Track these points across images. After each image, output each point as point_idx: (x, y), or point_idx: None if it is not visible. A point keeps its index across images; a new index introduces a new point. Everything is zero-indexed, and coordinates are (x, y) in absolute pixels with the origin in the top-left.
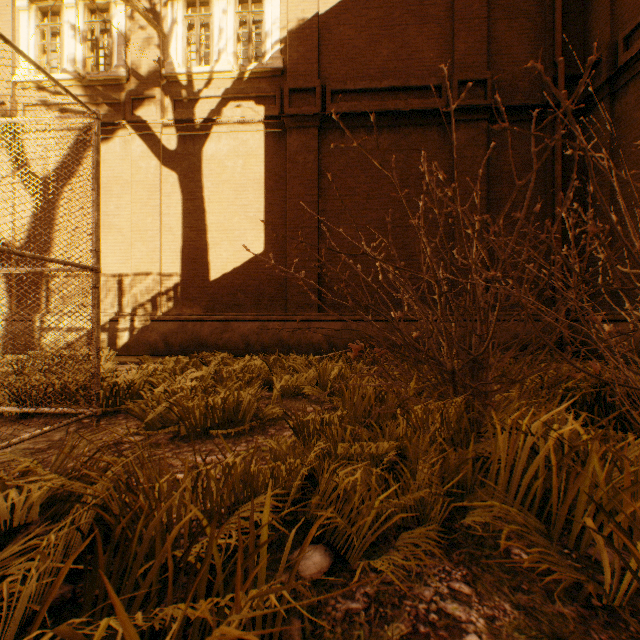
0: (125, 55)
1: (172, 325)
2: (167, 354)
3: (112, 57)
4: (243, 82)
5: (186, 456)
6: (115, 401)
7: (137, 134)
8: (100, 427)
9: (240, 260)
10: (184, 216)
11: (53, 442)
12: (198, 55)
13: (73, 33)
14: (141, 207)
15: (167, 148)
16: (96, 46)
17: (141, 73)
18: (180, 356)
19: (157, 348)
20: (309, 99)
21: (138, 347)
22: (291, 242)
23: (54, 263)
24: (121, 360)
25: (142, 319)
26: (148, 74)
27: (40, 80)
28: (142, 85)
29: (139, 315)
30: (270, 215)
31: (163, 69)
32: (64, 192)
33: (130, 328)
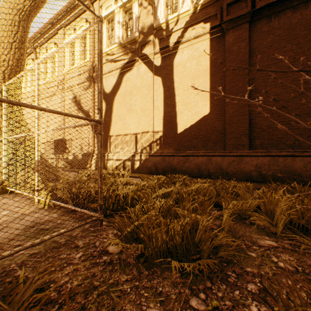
0: (138, 25)
1: (158, 158)
2: (156, 173)
3: (133, 29)
4: (196, 13)
5: (141, 298)
6: (117, 206)
7: (143, 62)
8: (101, 228)
9: (194, 120)
10: (164, 99)
11: (70, 238)
12: (171, 9)
13: (118, 25)
14: (144, 98)
15: (156, 65)
16: (126, 27)
17: (144, 31)
18: (161, 175)
19: (151, 170)
20: (241, 5)
21: (143, 169)
22: (228, 104)
23: (112, 130)
24: (135, 175)
25: (144, 155)
26: (147, 30)
27: (107, 51)
28: (145, 37)
29: (143, 153)
30: (213, 89)
31: (154, 24)
32: (115, 98)
33: (139, 159)
